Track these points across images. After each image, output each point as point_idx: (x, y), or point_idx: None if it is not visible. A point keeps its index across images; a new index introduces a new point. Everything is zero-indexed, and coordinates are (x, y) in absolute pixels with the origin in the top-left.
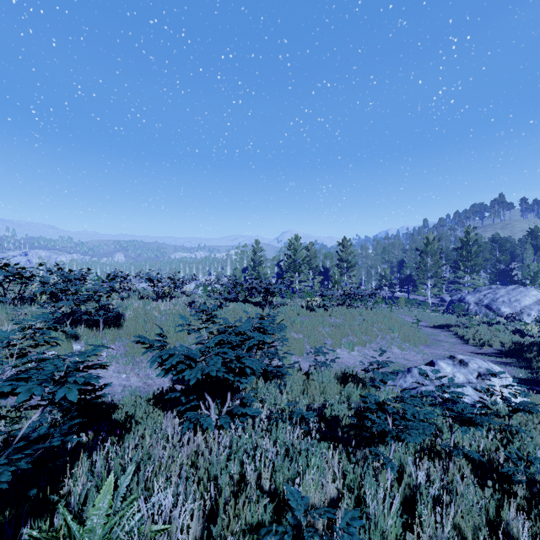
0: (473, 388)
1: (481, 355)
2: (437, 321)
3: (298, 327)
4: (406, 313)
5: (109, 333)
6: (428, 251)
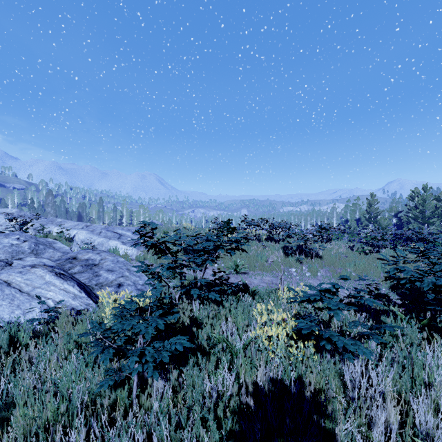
0: None
1: None
2: None
3: None
4: None
5: (317, 262)
6: None
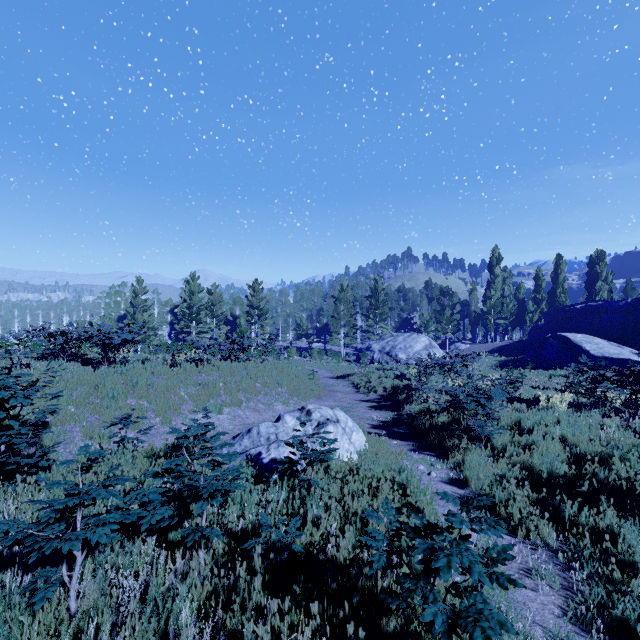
0: (285, 442)
1: (366, 402)
2: (341, 370)
3: (143, 391)
4: (316, 365)
5: None
6: (341, 299)
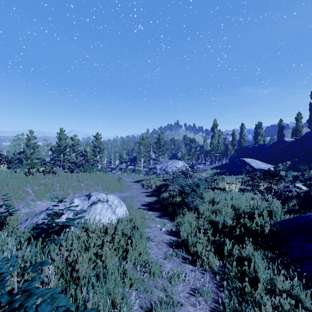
0: (48, 214)
1: (145, 193)
2: (138, 178)
3: None
4: (127, 176)
5: None
6: (142, 143)
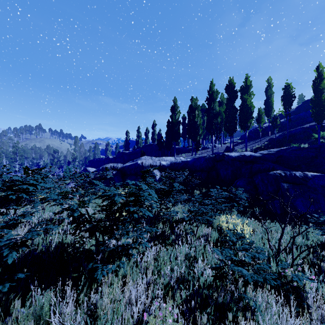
0: None
1: None
2: None
3: None
4: None
5: None
6: None
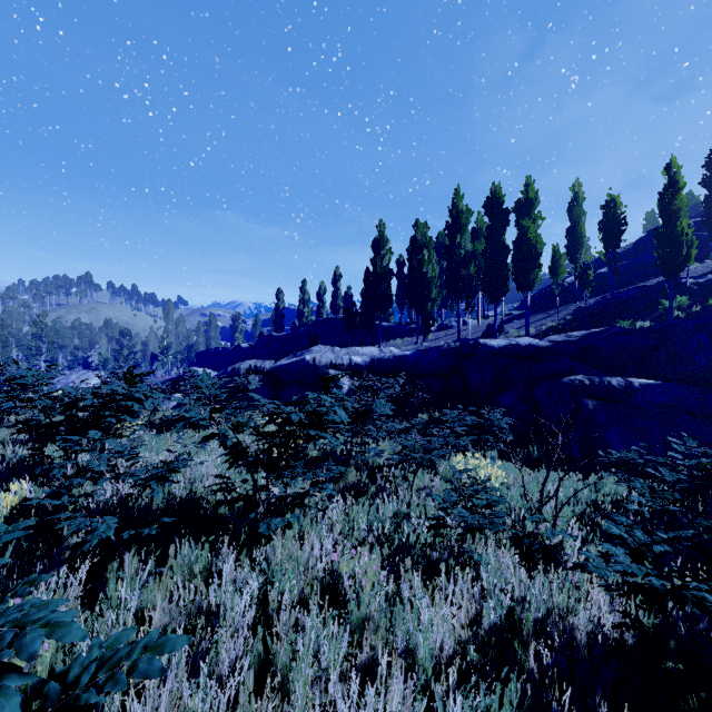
0: None
1: None
2: None
3: None
4: None
5: None
6: None
